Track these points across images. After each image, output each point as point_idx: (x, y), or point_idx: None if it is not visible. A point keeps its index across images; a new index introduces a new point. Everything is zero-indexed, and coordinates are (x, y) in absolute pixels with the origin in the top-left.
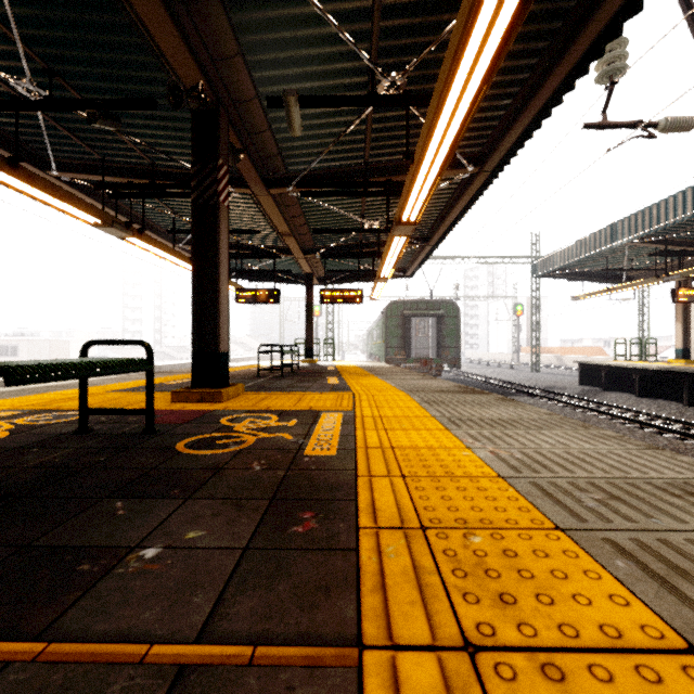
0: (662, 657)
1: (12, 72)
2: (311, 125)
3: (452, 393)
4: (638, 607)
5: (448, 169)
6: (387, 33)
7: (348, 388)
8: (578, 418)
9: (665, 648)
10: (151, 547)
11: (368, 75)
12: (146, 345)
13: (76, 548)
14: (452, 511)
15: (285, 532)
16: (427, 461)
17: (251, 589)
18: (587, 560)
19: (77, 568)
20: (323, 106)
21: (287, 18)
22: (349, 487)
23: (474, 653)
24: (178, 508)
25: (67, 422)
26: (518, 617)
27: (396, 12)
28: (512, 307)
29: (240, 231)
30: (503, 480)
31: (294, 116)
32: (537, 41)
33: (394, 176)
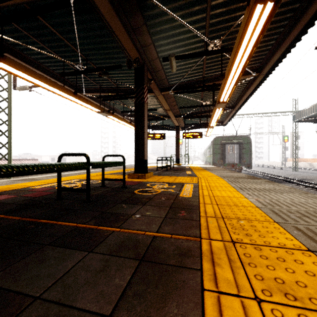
0: (296, 250)
1: (74, 61)
2: (179, 65)
3: (243, 178)
4: (295, 241)
5: (242, 76)
6: (212, 24)
7: (195, 175)
8: (316, 194)
9: (299, 249)
10: (137, 215)
11: (204, 42)
12: (123, 156)
13: (117, 213)
14: (234, 214)
15: (176, 215)
16: (227, 201)
17: (168, 225)
18: (282, 230)
19: (120, 217)
20: (185, 58)
21: (171, 27)
22: (196, 206)
23: (234, 243)
24: (141, 207)
25: (96, 183)
26: (251, 238)
27: (216, 16)
28: (282, 137)
29: (149, 110)
30: (258, 208)
31: (173, 64)
32: (286, 14)
33: (216, 81)
